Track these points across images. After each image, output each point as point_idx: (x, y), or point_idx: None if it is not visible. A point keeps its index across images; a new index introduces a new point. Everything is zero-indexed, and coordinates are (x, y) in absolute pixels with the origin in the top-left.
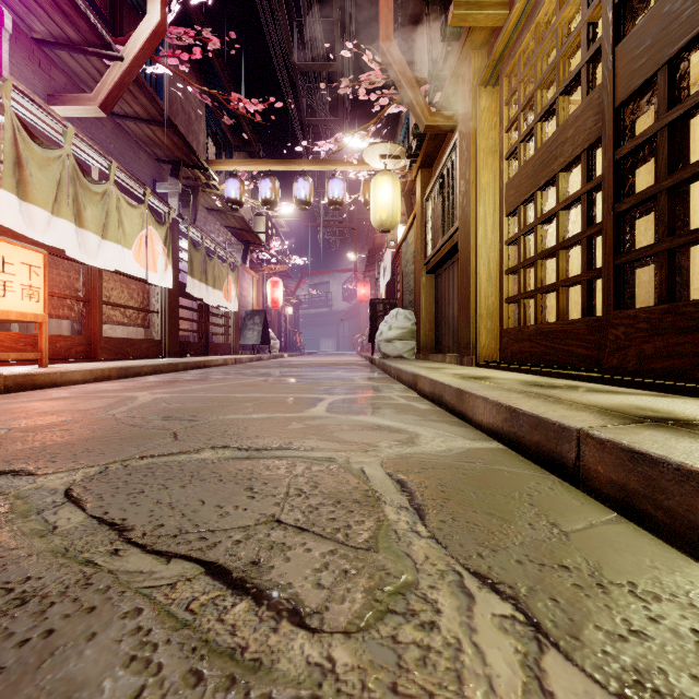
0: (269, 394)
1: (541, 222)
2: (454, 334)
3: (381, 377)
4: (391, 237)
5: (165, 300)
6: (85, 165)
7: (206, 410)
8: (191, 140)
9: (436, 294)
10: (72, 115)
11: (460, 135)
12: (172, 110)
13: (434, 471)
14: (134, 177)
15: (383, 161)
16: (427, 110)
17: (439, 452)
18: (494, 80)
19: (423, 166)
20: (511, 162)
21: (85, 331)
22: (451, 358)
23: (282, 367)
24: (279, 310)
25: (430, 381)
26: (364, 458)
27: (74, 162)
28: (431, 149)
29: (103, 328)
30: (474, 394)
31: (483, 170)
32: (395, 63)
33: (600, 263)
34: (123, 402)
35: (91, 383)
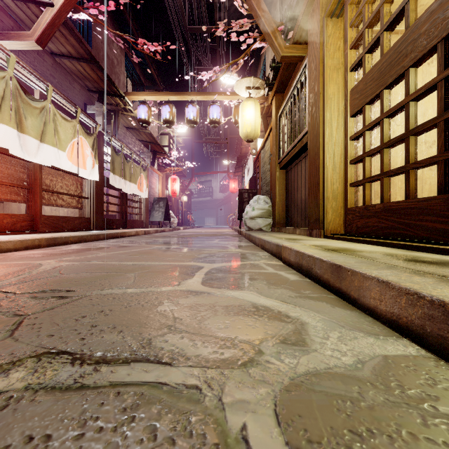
0: (156, 262)
1: (388, 115)
2: (302, 213)
3: (248, 245)
4: (253, 147)
5: (93, 189)
6: (29, 88)
7: (89, 281)
8: (114, 78)
9: (287, 184)
10: (16, 48)
11: (309, 60)
12: (99, 56)
13: (374, 443)
14: (68, 99)
15: (248, 91)
16: (283, 44)
17: (350, 370)
18: (338, 11)
19: (277, 92)
20: (354, 73)
21: (29, 211)
22: (301, 231)
23: (176, 237)
24: (177, 198)
25: (296, 253)
26: (244, 388)
27: (17, 83)
28: (284, 77)
29: (49, 209)
30: (361, 274)
31: (329, 83)
32: (259, 9)
33: (418, 157)
34: (22, 271)
35: (21, 251)
